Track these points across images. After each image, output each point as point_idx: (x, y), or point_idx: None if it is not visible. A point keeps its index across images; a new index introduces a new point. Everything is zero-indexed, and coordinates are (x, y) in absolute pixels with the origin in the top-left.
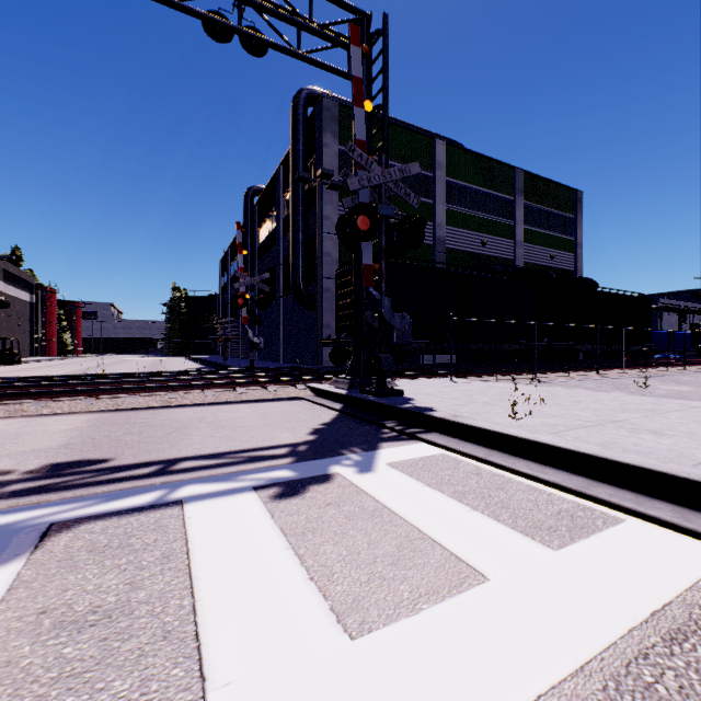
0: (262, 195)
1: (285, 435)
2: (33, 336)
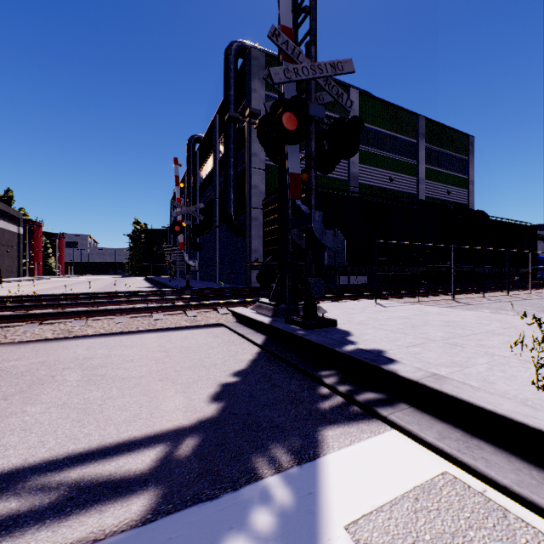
0: (202, 142)
1: (174, 402)
2: (20, 261)
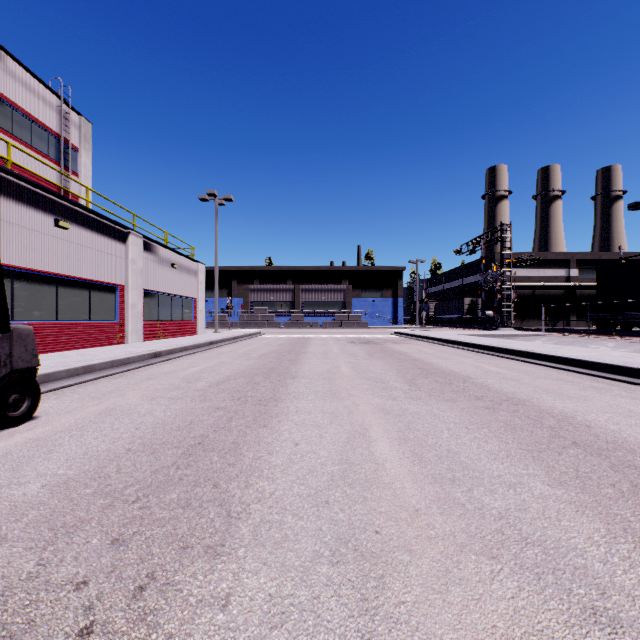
0: None
1: None
2: None
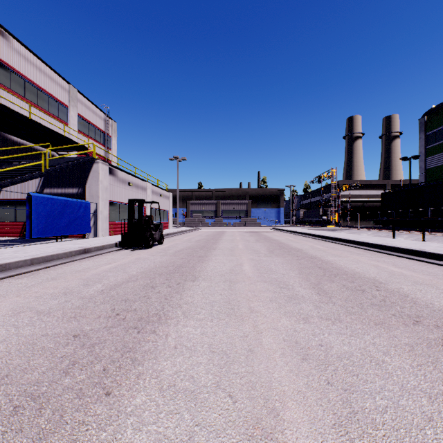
0: None
1: None
2: None
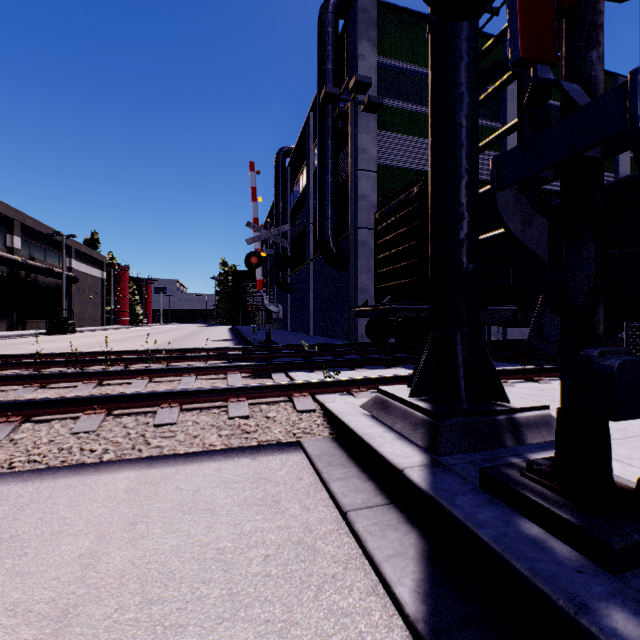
0: (293, 155)
1: None
2: (104, 308)
